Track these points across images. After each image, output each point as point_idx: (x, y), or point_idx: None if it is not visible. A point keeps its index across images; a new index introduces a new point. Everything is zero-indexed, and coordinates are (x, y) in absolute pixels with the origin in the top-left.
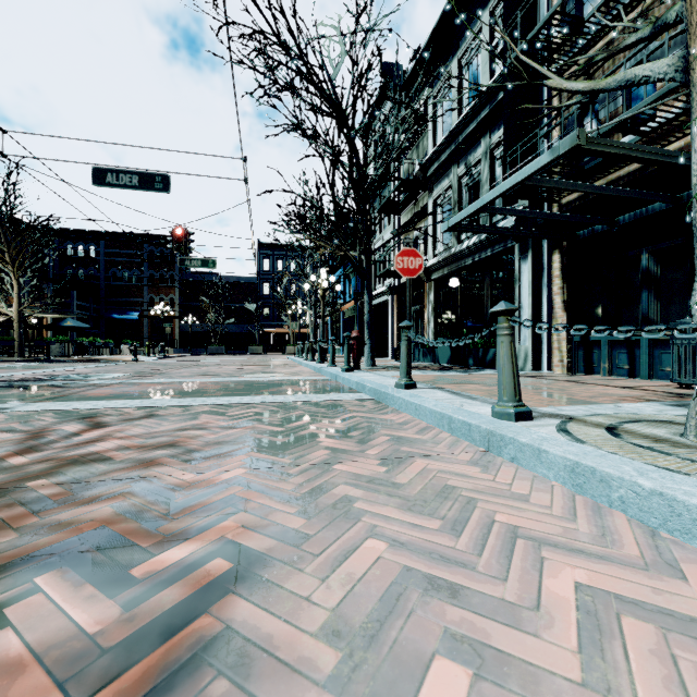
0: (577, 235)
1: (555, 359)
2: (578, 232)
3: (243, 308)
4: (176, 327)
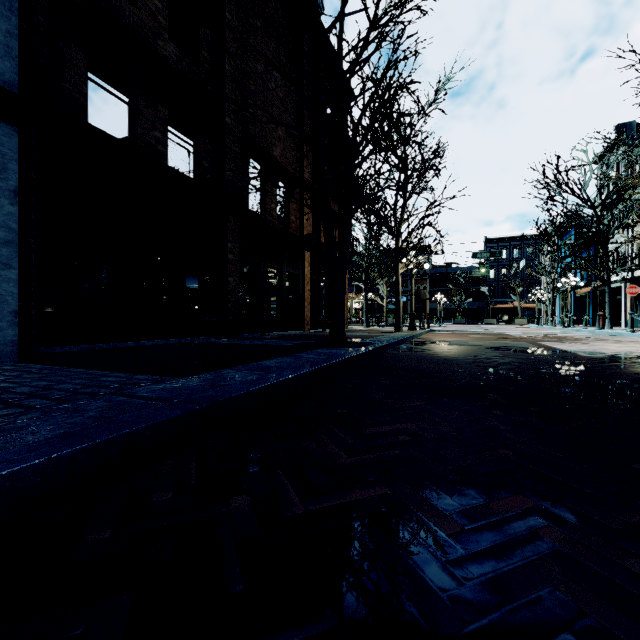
0: None
1: None
2: None
3: (473, 290)
4: (428, 305)
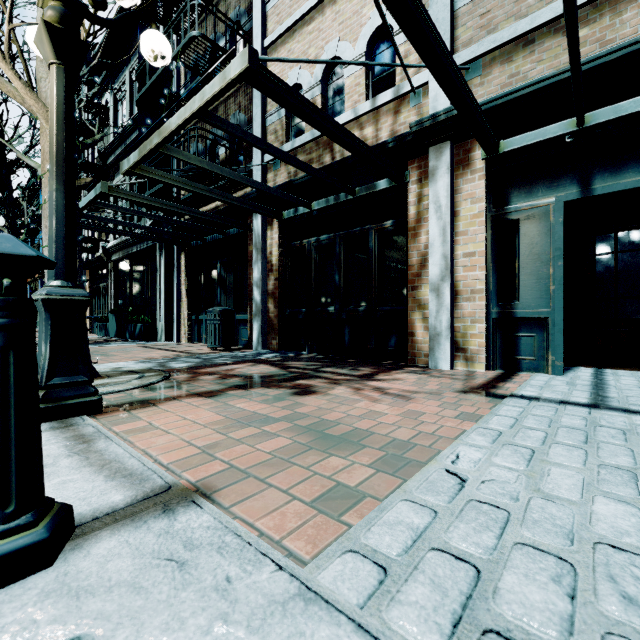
0: (191, 244)
1: (183, 332)
2: (192, 242)
3: None
4: None
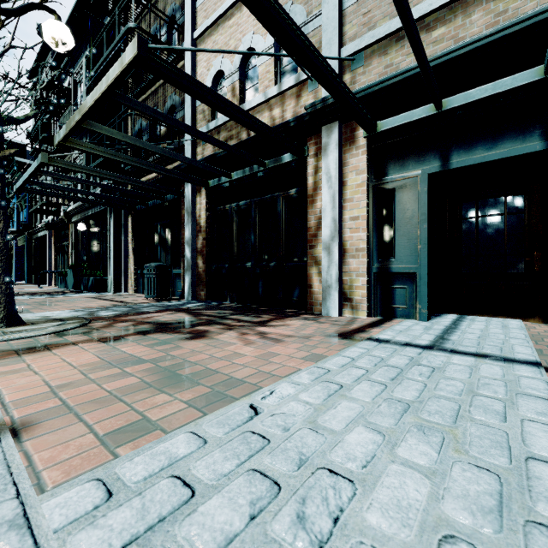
0: (136, 208)
1: (130, 285)
2: (137, 206)
3: None
4: None
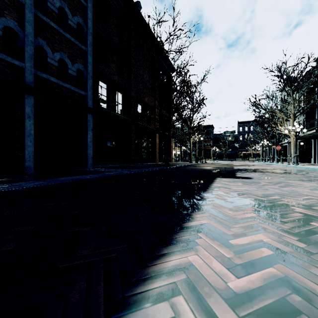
0: None
1: None
2: None
3: (232, 145)
4: (211, 152)
